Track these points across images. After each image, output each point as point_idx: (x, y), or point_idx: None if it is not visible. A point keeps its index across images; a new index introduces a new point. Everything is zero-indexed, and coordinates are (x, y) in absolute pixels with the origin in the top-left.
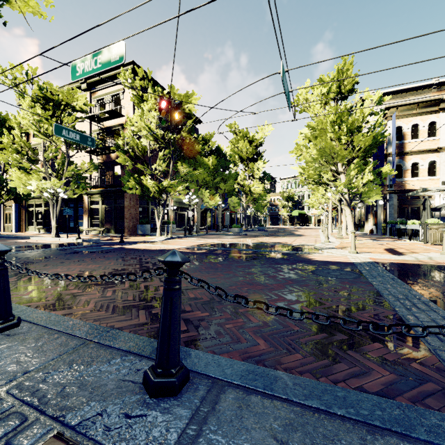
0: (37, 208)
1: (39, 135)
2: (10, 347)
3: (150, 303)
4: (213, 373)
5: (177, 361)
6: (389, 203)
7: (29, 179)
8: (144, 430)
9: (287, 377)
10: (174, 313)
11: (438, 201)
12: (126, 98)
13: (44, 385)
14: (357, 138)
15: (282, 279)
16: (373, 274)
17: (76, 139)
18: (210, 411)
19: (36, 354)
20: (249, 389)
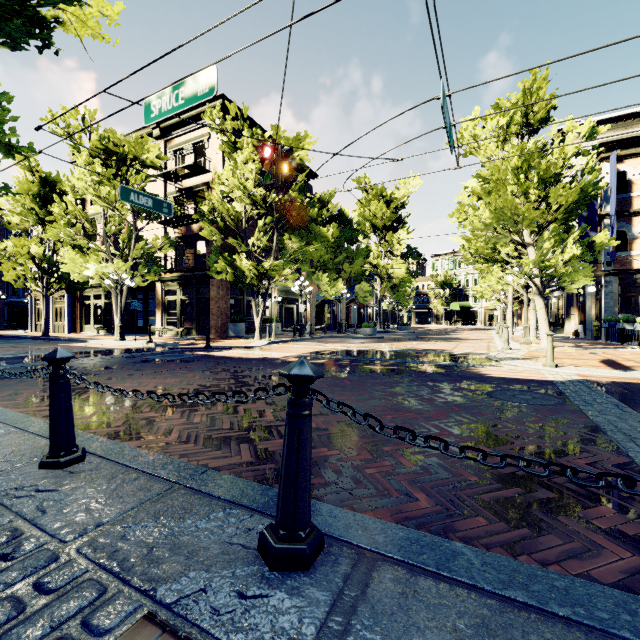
0: (95, 301)
1: (99, 202)
2: (76, 489)
3: (254, 434)
4: (357, 540)
5: (307, 521)
6: (606, 290)
7: (86, 261)
8: (267, 618)
9: (471, 553)
10: (303, 450)
11: None
12: (212, 146)
13: (124, 544)
14: (555, 191)
15: (443, 403)
16: (586, 399)
17: (148, 205)
18: (359, 596)
19: (110, 501)
20: (414, 566)
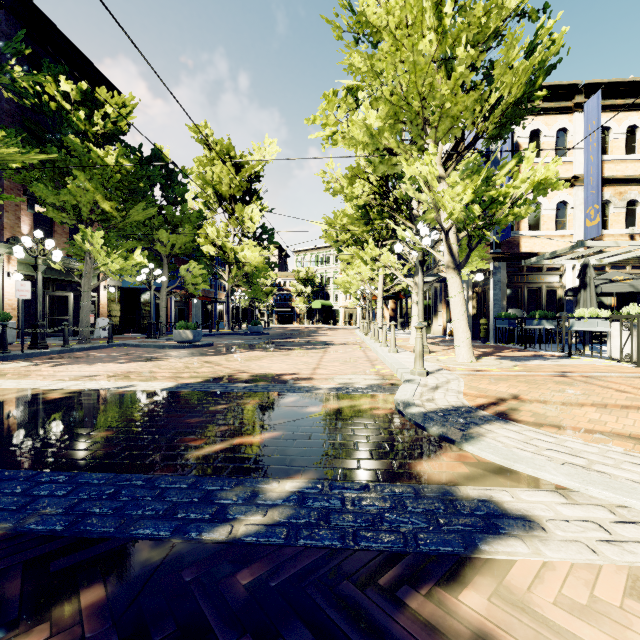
0: None
1: None
2: None
3: None
4: None
5: None
6: (495, 278)
7: None
8: None
9: None
10: None
11: (571, 278)
12: None
13: None
14: (510, 45)
15: None
16: None
17: None
18: None
19: None
20: None
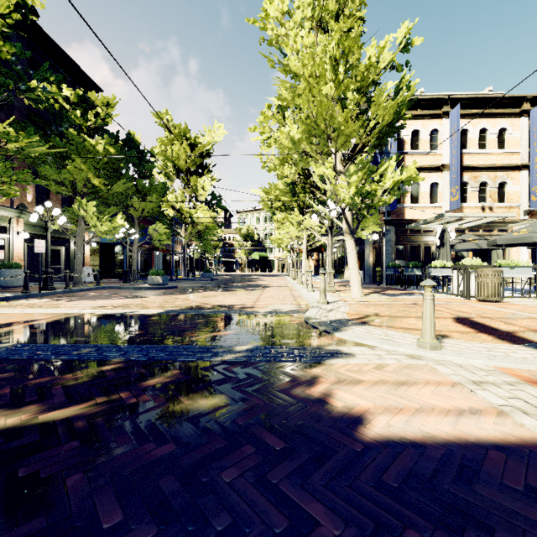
0: None
1: None
2: None
3: None
4: None
5: None
6: (386, 238)
7: None
8: None
9: None
10: None
11: None
12: None
13: None
14: (379, 95)
15: None
16: None
17: None
18: None
19: None
20: None
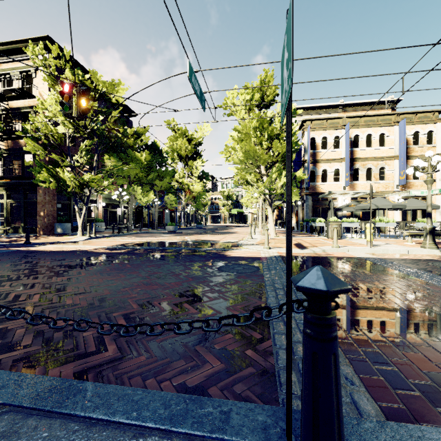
0: None
1: None
2: None
3: None
4: None
5: None
6: (306, 203)
7: None
8: None
9: (92, 388)
10: None
11: (341, 203)
12: (39, 77)
13: None
14: (275, 144)
15: (185, 276)
16: (271, 267)
17: None
18: None
19: None
20: (34, 410)
